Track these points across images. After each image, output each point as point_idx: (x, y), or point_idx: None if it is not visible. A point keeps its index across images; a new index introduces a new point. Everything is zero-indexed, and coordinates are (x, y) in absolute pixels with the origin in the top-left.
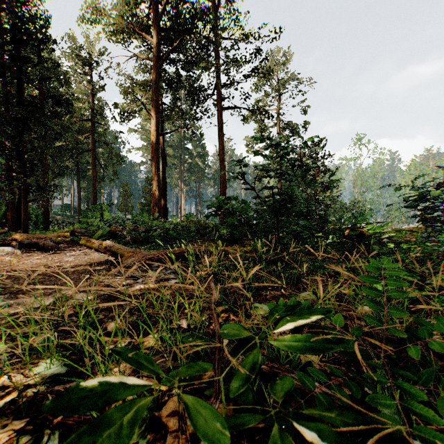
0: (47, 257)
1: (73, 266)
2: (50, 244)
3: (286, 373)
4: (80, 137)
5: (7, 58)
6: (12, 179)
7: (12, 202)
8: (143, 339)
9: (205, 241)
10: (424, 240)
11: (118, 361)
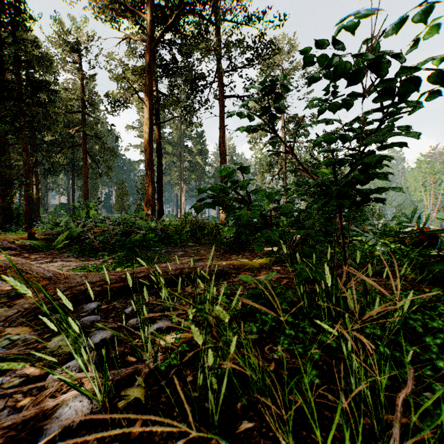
0: None
1: None
2: None
3: None
4: (70, 130)
5: None
6: None
7: None
8: None
9: (201, 245)
10: None
11: None
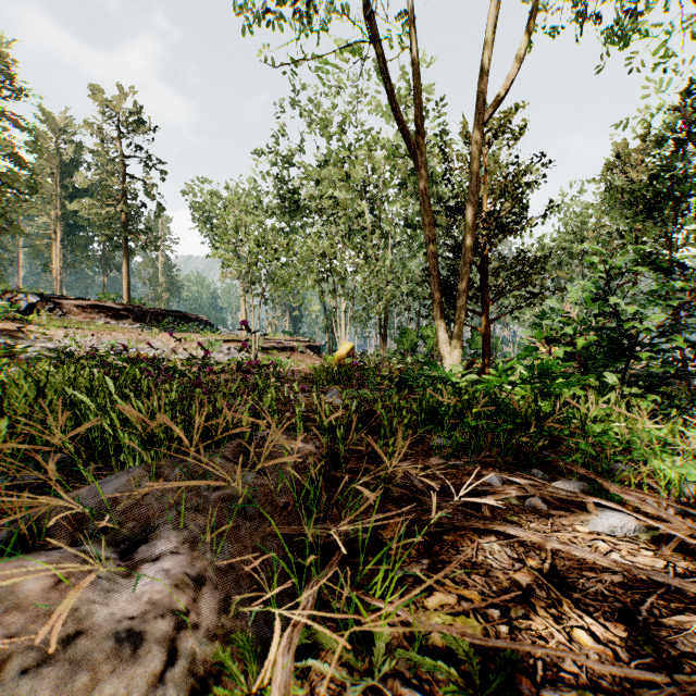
0: None
1: None
2: None
3: None
4: None
5: None
6: None
7: None
8: None
9: None
10: None
11: None
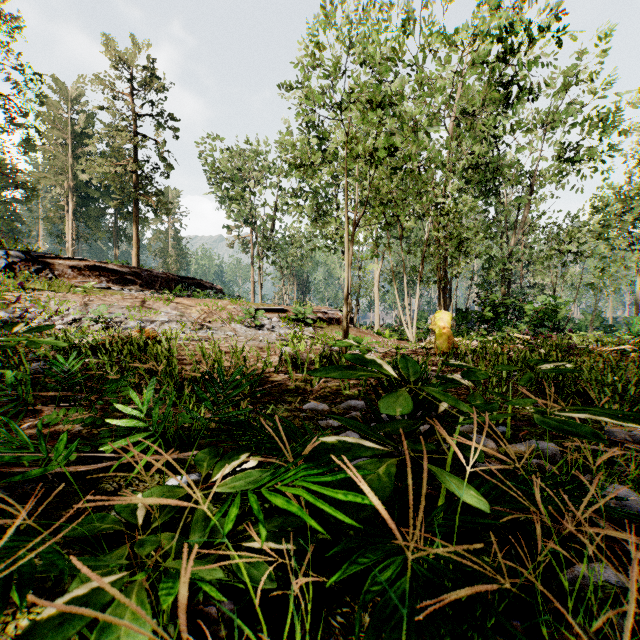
0: None
1: None
2: None
3: None
4: None
5: None
6: None
7: None
8: None
9: None
10: None
11: None
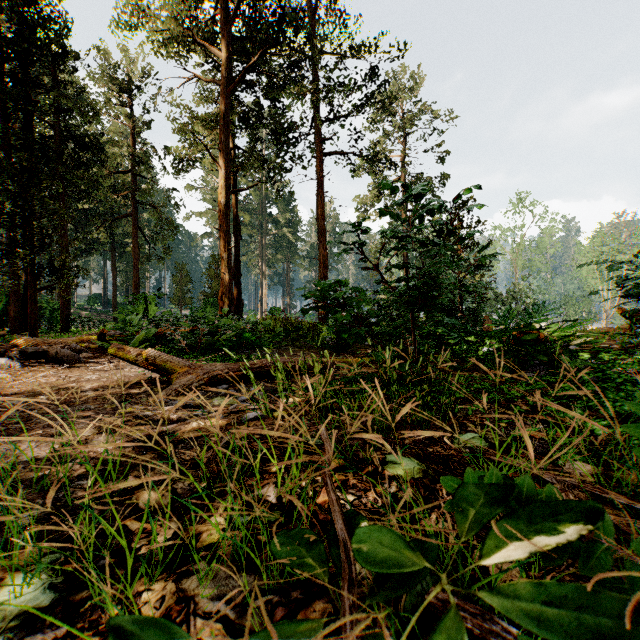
0: (59, 373)
1: (97, 388)
2: (67, 353)
3: (479, 621)
4: (115, 196)
5: (9, 81)
6: (14, 256)
7: (15, 291)
8: (199, 527)
9: (297, 348)
10: (632, 347)
11: (152, 574)
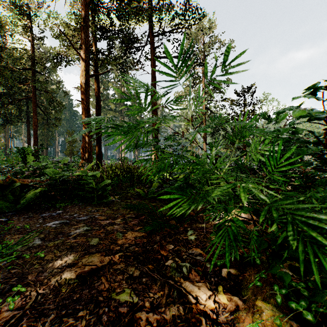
0: None
1: None
2: None
3: None
4: (21, 85)
5: None
6: None
7: None
8: None
9: (125, 201)
10: None
11: None
